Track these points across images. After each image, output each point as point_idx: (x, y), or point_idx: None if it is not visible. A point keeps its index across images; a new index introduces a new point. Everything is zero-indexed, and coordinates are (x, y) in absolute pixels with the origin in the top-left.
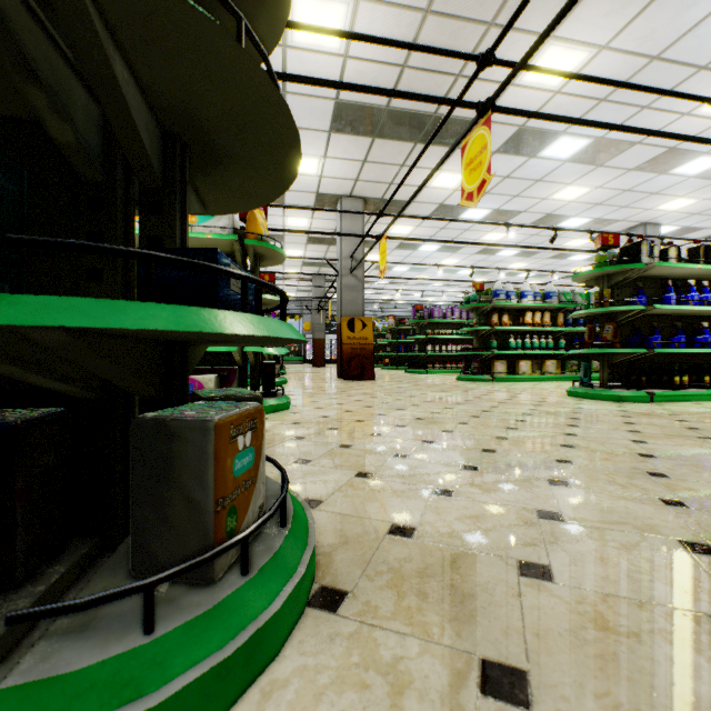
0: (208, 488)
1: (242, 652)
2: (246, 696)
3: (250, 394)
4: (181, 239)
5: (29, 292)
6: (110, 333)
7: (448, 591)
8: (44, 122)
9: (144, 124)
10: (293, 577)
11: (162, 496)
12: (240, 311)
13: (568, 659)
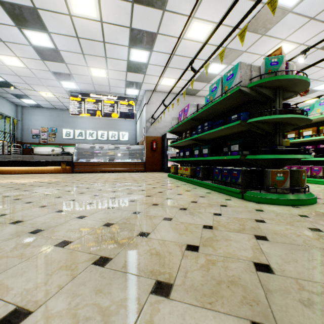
0: (270, 179)
1: (269, 199)
2: (269, 204)
3: (296, 169)
4: (279, 140)
5: (259, 152)
6: (259, 158)
7: (321, 214)
8: (256, 131)
9: (268, 127)
10: (286, 198)
11: (266, 180)
12: (282, 153)
13: (321, 221)
